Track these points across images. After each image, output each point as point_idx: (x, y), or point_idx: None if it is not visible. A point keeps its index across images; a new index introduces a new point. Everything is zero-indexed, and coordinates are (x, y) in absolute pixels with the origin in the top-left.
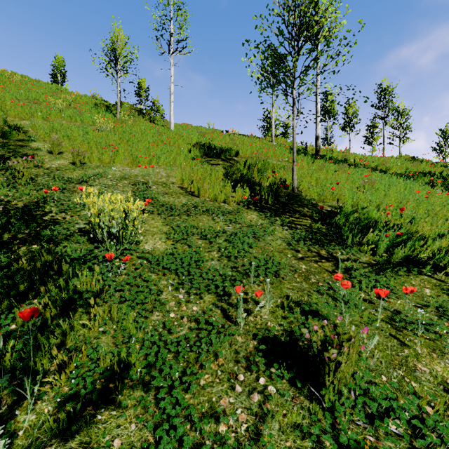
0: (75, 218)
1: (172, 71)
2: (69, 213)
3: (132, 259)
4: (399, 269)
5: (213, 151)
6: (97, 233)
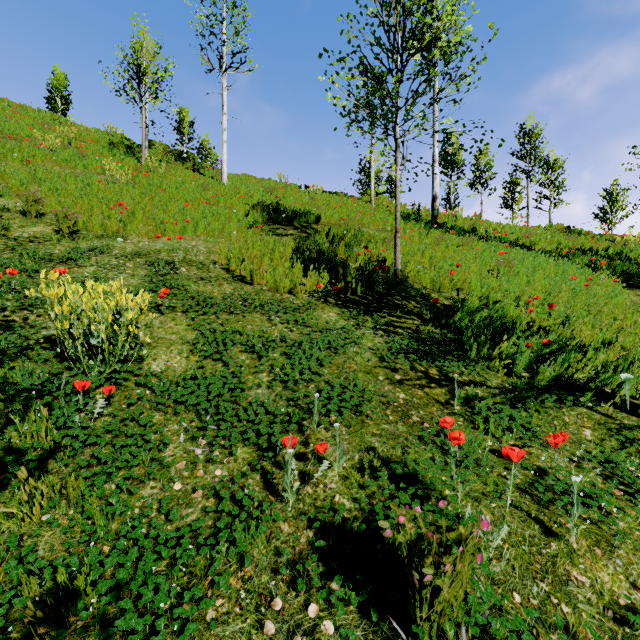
0: (44, 319)
1: (225, 96)
2: (36, 311)
3: (127, 388)
4: (546, 398)
5: (282, 216)
6: (67, 346)
